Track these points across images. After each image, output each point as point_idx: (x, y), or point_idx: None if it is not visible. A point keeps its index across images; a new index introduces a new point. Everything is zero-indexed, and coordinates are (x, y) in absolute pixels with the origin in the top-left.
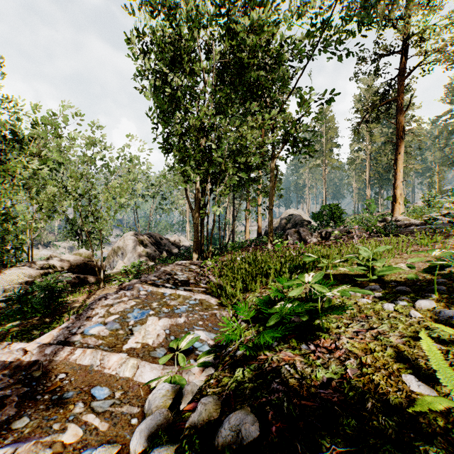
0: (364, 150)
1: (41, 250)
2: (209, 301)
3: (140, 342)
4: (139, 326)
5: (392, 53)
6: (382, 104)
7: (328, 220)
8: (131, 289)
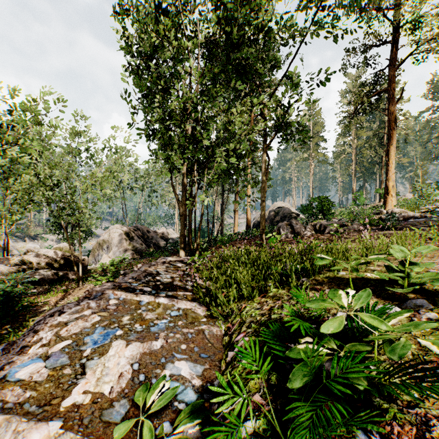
0: (350, 144)
1: (28, 243)
2: (196, 311)
3: (90, 391)
4: (96, 359)
5: (385, 42)
6: (374, 94)
7: (317, 213)
8: (98, 298)
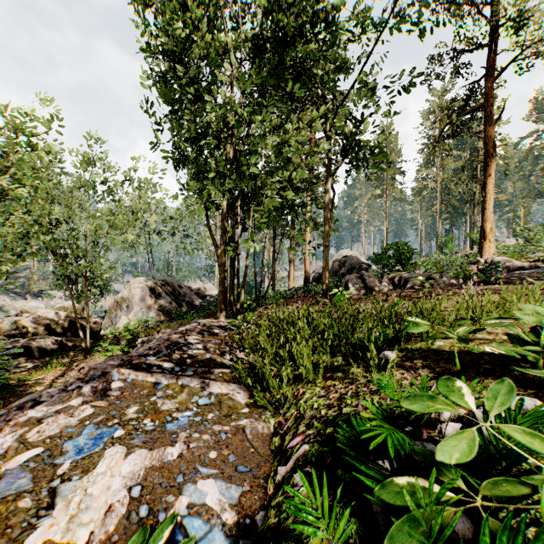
0: (433, 177)
1: (30, 301)
2: (234, 396)
3: (55, 540)
4: (75, 480)
5: (481, 45)
6: (467, 112)
7: (393, 263)
8: (96, 379)
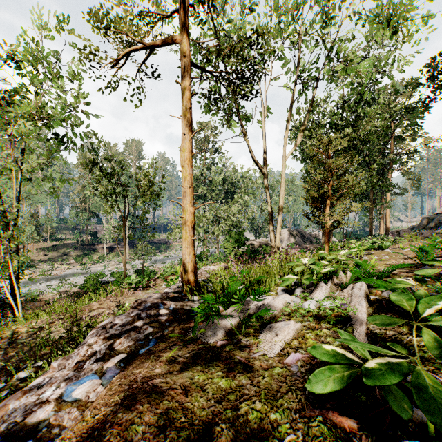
0: None
1: None
2: None
3: None
4: None
5: None
6: None
7: None
8: (294, 248)
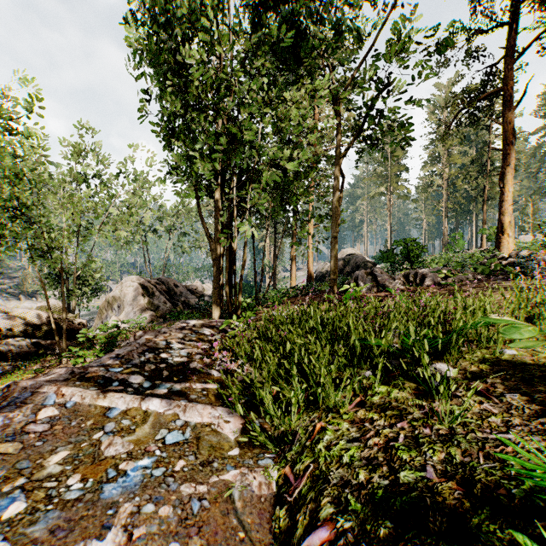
0: (439, 174)
1: (24, 302)
2: (220, 428)
3: None
4: None
5: (499, 23)
6: (483, 97)
7: (400, 261)
8: (18, 404)
